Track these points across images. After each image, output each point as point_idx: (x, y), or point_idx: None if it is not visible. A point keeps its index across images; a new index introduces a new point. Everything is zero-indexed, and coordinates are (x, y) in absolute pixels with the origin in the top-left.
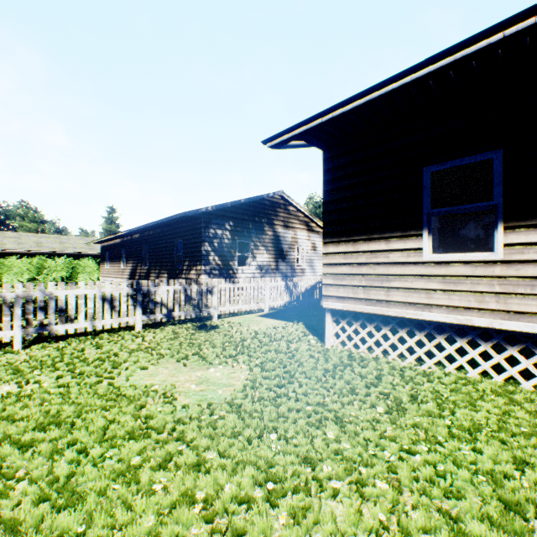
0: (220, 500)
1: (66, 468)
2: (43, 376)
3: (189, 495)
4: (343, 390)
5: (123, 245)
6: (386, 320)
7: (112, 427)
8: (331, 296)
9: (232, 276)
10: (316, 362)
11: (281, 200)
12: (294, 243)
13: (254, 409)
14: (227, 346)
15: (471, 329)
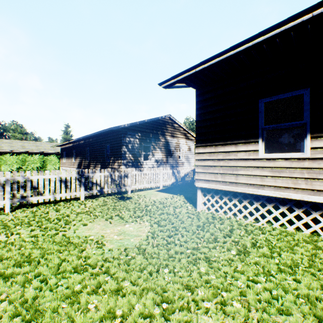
0: (132, 315)
1: (32, 293)
2: (22, 229)
3: (111, 312)
4: (209, 239)
5: (74, 147)
6: (235, 195)
7: (63, 264)
8: (200, 179)
9: (139, 166)
10: (192, 221)
11: (169, 120)
12: (178, 146)
13: (154, 252)
14: (137, 210)
15: (289, 200)
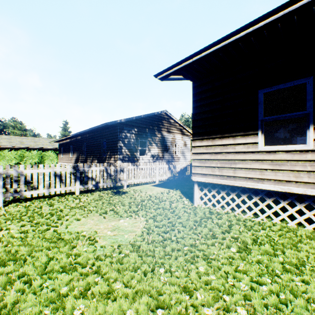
0: None
1: (13, 297)
2: (12, 225)
3: None
4: (207, 235)
5: (71, 143)
6: (233, 189)
7: (51, 263)
8: (197, 173)
9: (136, 161)
10: (189, 216)
11: (165, 116)
12: (173, 142)
13: (149, 249)
14: (132, 205)
15: (291, 195)
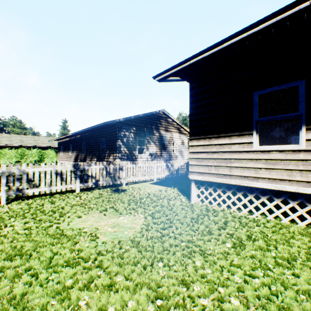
0: None
1: (21, 289)
2: (16, 222)
3: (103, 309)
4: (204, 231)
5: (71, 141)
6: (229, 187)
7: (55, 257)
8: (194, 172)
9: (134, 160)
10: (186, 213)
11: (163, 115)
12: (171, 140)
13: (148, 245)
14: (131, 203)
15: (284, 193)
